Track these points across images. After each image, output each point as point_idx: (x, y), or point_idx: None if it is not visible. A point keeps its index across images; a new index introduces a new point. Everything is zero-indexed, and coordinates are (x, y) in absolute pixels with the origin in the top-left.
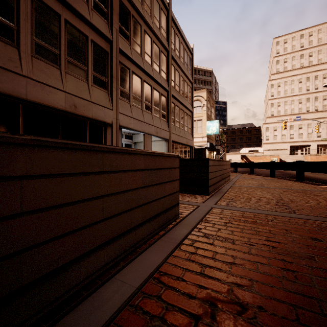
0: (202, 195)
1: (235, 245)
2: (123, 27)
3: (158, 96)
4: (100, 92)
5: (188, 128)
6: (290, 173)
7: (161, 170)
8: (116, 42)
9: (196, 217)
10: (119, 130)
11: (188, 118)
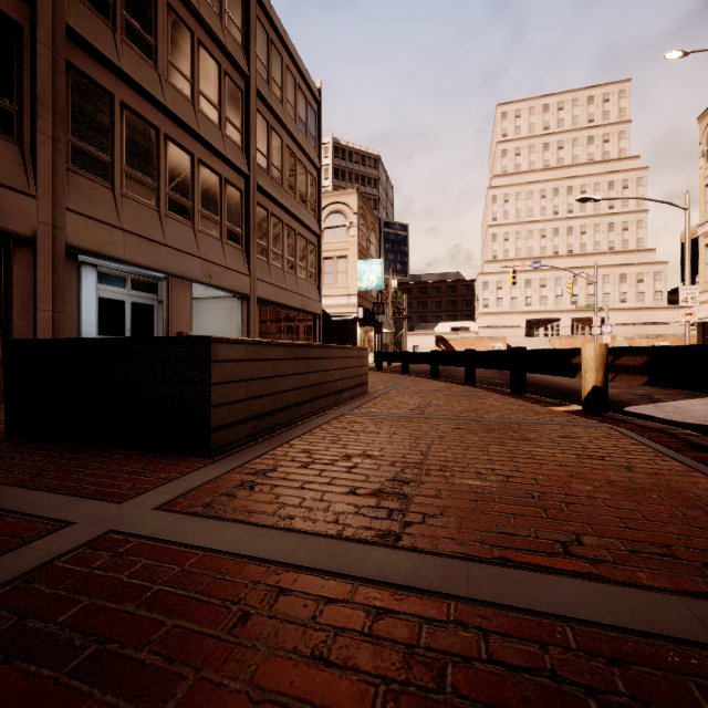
0: (192, 457)
1: None
2: None
3: (215, 185)
4: None
5: (308, 272)
6: None
7: None
8: (52, 4)
9: None
10: (69, 259)
11: (308, 249)
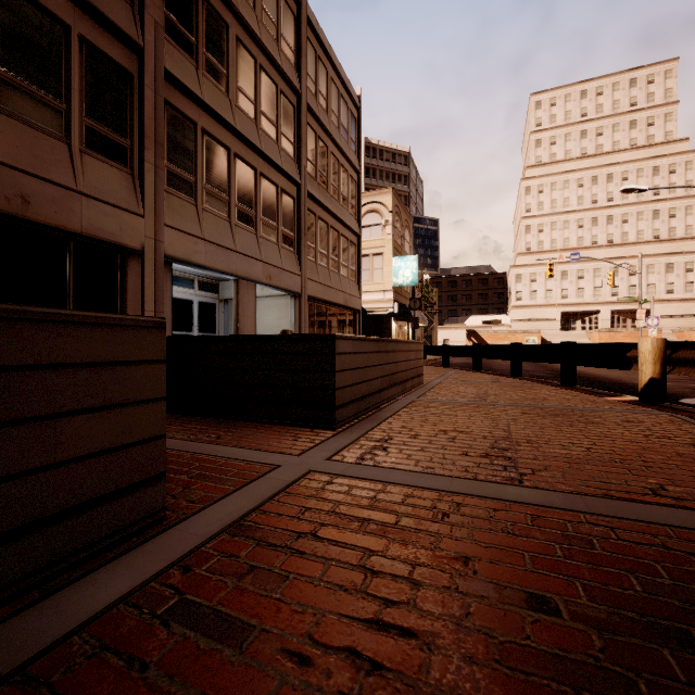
0: (319, 429)
1: (233, 667)
2: (177, 20)
3: (273, 195)
4: (108, 171)
5: (349, 270)
6: (556, 369)
7: (26, 372)
8: (154, 53)
9: (227, 513)
10: (166, 267)
11: (349, 249)
